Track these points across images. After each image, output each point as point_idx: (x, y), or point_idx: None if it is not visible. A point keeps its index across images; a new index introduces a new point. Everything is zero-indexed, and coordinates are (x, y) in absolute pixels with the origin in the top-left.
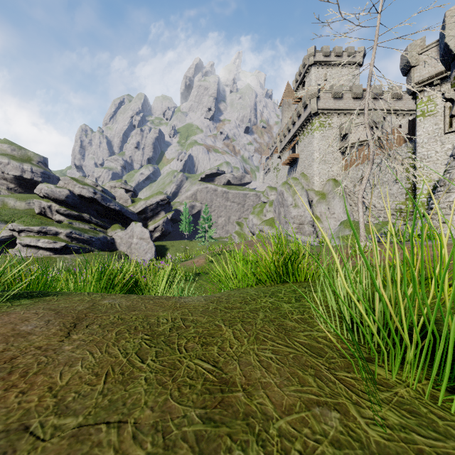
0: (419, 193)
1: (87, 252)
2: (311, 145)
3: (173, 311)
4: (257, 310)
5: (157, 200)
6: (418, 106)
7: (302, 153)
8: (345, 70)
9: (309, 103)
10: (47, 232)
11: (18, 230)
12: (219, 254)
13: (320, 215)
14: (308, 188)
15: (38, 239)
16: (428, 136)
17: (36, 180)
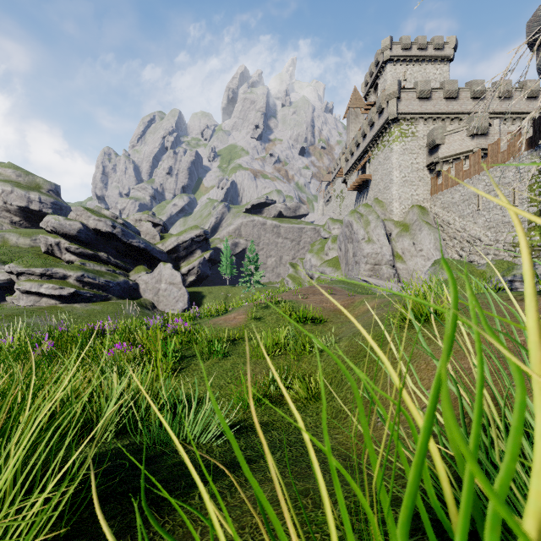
0: None
1: (102, 300)
2: (388, 161)
3: None
4: None
5: (192, 236)
6: None
7: (376, 174)
8: (430, 66)
9: (386, 106)
10: (52, 275)
11: (16, 273)
12: (267, 306)
13: (402, 253)
14: (385, 217)
15: (40, 284)
16: None
17: (45, 212)
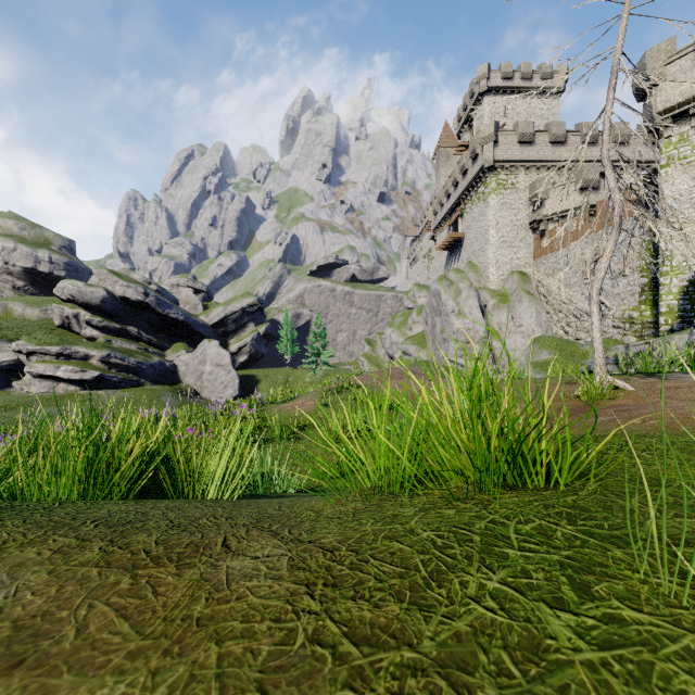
0: (665, 291)
1: (133, 385)
2: (483, 218)
3: (165, 658)
4: (465, 657)
5: (243, 306)
6: (663, 150)
7: (469, 231)
8: (536, 100)
9: (481, 151)
10: (71, 354)
11: (26, 352)
12: (338, 391)
13: (498, 329)
14: (480, 285)
15: (57, 365)
16: (680, 198)
17: (57, 275)
